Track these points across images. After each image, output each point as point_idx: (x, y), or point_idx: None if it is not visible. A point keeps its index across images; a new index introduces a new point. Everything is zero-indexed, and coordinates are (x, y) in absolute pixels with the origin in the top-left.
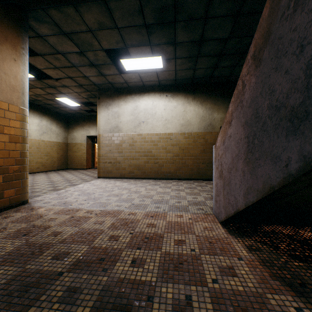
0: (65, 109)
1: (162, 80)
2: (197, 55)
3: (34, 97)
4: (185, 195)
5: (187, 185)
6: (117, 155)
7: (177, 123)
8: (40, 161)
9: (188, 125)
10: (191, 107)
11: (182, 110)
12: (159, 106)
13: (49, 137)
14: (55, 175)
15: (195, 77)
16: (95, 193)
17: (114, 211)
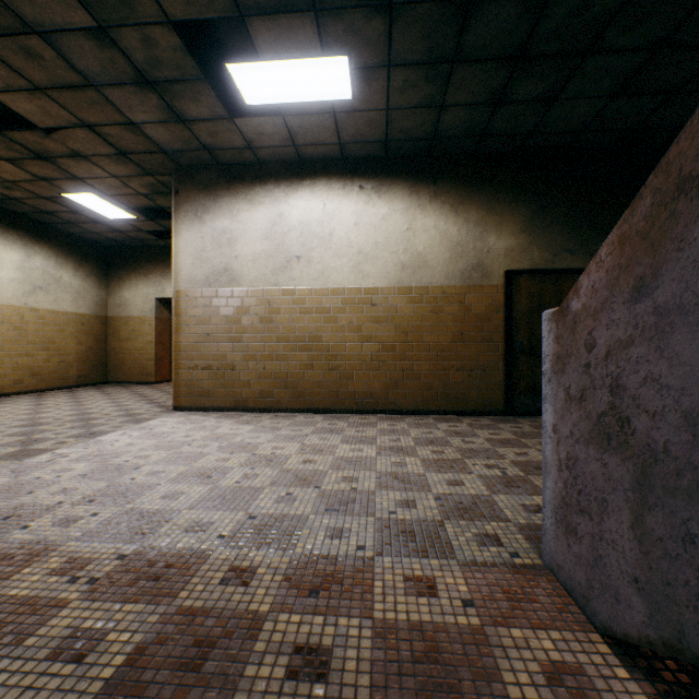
0: (95, 228)
1: (350, 143)
2: (452, 57)
3: (1, 189)
4: (424, 472)
5: (422, 432)
6: (228, 347)
7: (390, 262)
8: (24, 364)
9: (420, 267)
10: (427, 220)
11: (402, 228)
12: (342, 214)
13: (54, 301)
14: (60, 402)
15: (439, 134)
16: (140, 468)
17: (173, 559)
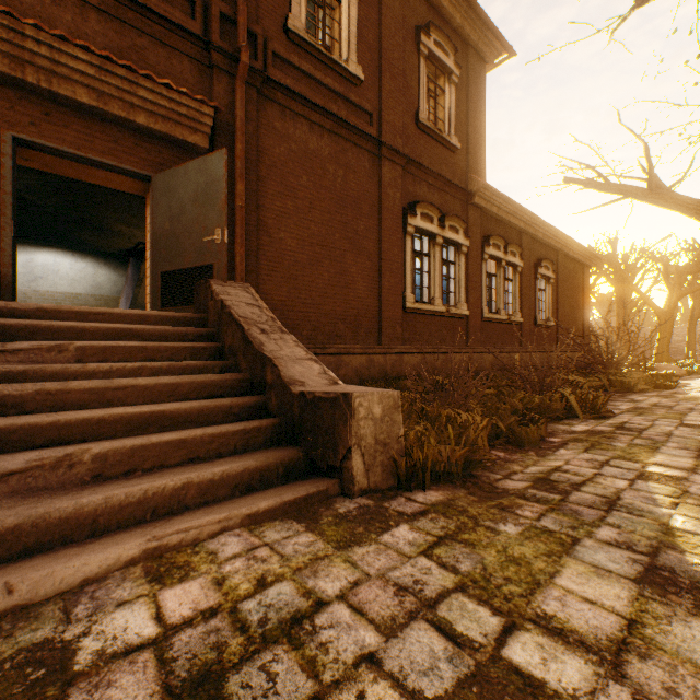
0: None
1: None
2: None
3: None
4: None
5: None
6: None
7: (88, 285)
8: None
9: (101, 288)
10: (104, 272)
11: (93, 273)
12: (65, 264)
13: None
14: None
15: None
16: None
17: None
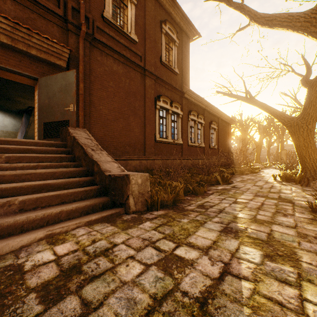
0: None
1: None
2: None
3: None
4: None
5: None
6: None
7: None
8: None
9: (6, 127)
10: (8, 119)
11: (2, 119)
12: None
13: None
14: None
15: None
16: None
17: None
